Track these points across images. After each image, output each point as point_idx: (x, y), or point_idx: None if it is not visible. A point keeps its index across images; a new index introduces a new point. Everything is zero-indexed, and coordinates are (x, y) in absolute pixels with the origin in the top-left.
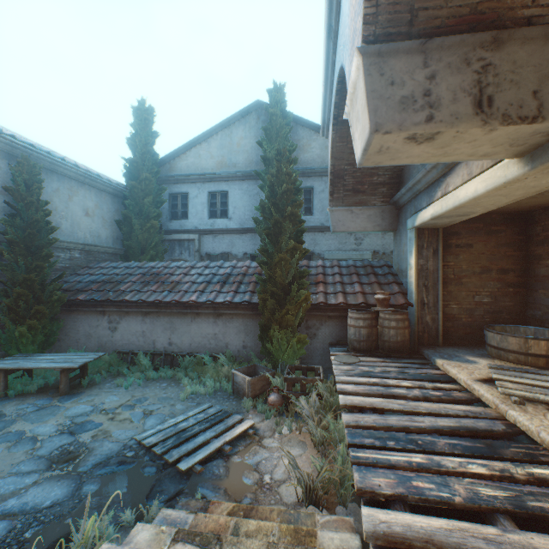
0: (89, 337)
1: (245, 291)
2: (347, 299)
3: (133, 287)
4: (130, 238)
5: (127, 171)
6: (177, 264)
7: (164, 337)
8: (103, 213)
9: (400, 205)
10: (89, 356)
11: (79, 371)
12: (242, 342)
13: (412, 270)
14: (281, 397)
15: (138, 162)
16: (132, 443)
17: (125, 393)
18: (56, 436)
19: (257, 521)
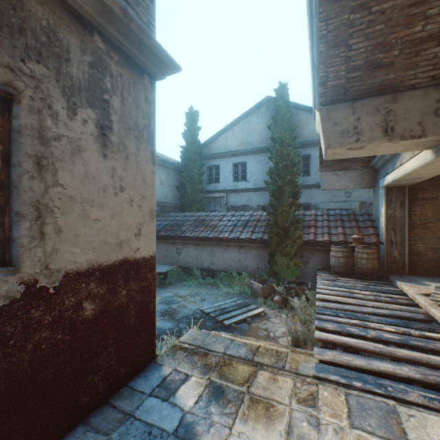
0: (165, 257)
1: (259, 231)
2: (331, 238)
3: (189, 228)
4: (184, 197)
5: (182, 154)
6: (214, 214)
7: (208, 259)
8: (169, 182)
9: (375, 169)
10: (169, 267)
11: (162, 276)
12: (256, 265)
13: (382, 218)
14: (282, 298)
15: (189, 148)
16: (198, 311)
17: (188, 289)
18: (160, 304)
19: (265, 342)
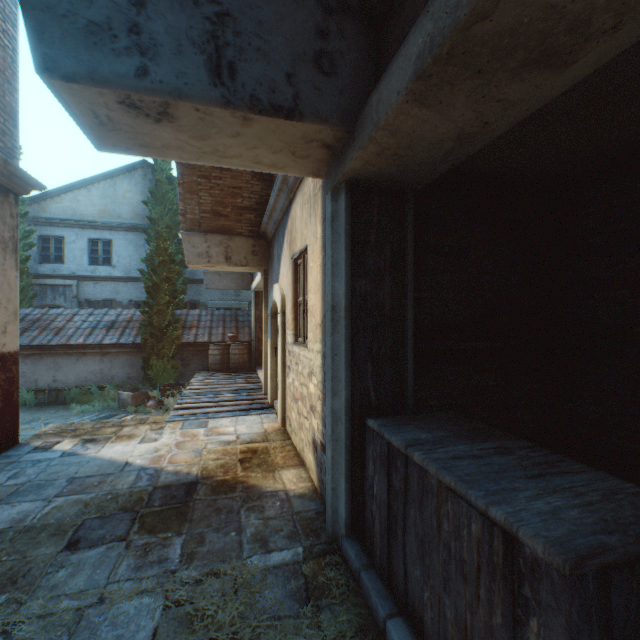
0: None
1: (131, 333)
2: (212, 338)
3: None
4: None
5: None
6: (57, 311)
7: (48, 376)
8: None
9: (252, 273)
10: None
11: None
12: (127, 374)
13: (253, 318)
14: (158, 402)
15: None
16: None
17: None
18: None
19: None
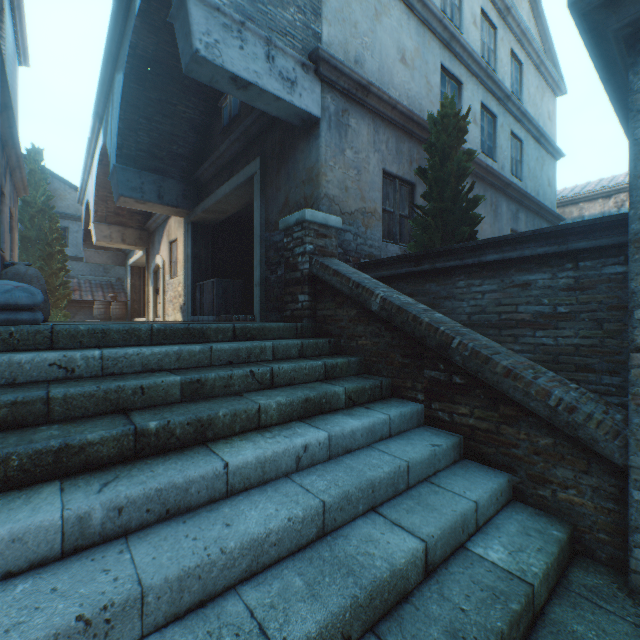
0: None
1: None
2: (95, 298)
3: None
4: None
5: None
6: None
7: None
8: None
9: (127, 254)
10: None
11: None
12: None
13: (130, 285)
14: None
15: None
16: None
17: None
18: None
19: None
